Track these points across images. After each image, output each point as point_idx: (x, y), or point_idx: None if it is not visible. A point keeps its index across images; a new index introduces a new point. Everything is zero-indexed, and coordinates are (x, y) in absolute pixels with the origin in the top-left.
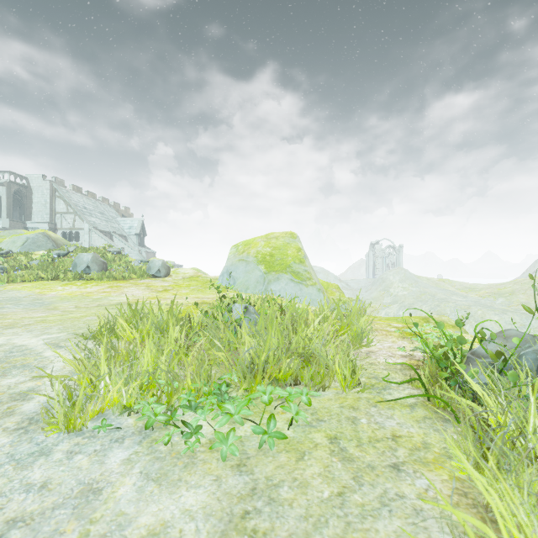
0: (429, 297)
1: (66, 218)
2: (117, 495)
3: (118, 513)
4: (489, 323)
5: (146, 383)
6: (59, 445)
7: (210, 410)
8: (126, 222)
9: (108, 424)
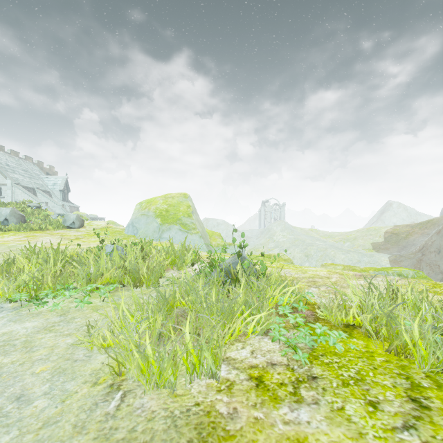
0: (300, 242)
1: None
2: None
3: None
4: (338, 260)
5: (23, 287)
6: None
7: (54, 294)
8: (50, 179)
9: None
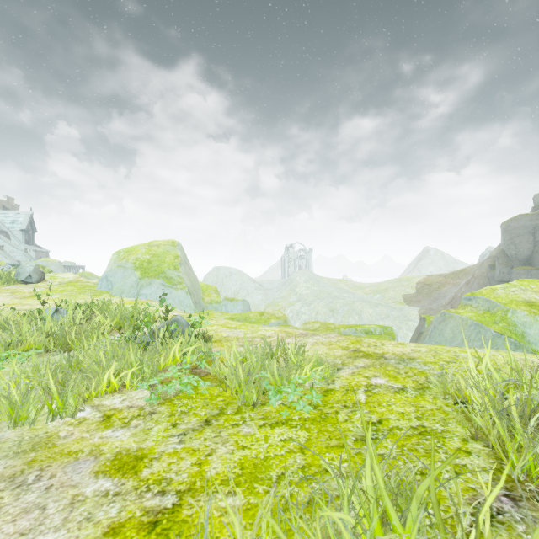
0: (326, 295)
1: None
2: None
3: None
4: (366, 315)
5: None
6: None
7: None
8: (8, 215)
9: None
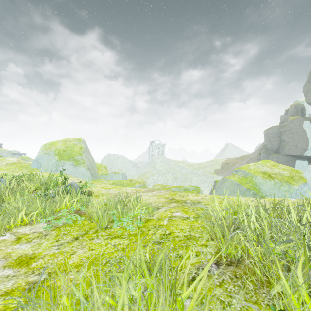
0: (172, 170)
1: None
2: None
3: None
4: (194, 181)
5: None
6: None
7: None
8: None
9: None
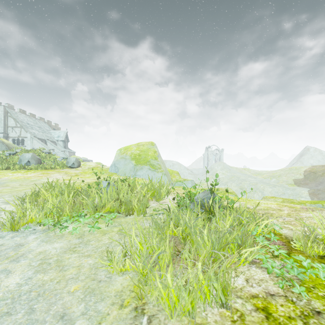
0: (236, 178)
1: (15, 130)
2: (30, 245)
3: (29, 249)
4: (267, 192)
5: (49, 213)
6: (8, 235)
7: (72, 220)
8: (56, 133)
9: (29, 227)
